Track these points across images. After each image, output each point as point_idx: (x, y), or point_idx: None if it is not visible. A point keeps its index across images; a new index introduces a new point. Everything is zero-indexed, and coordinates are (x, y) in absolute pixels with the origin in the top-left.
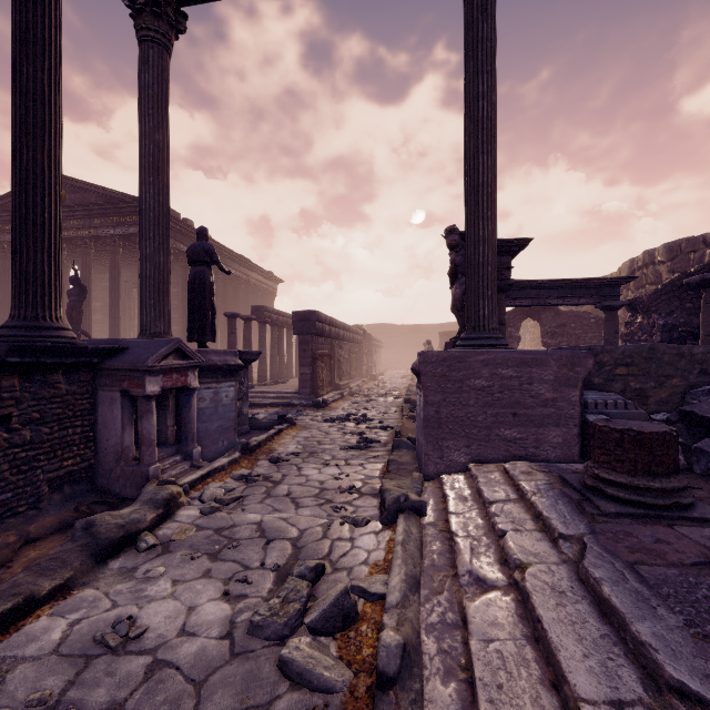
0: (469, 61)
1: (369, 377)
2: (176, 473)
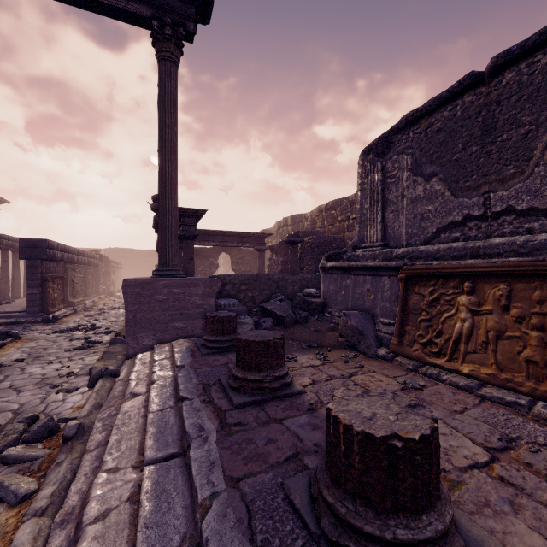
0: (160, 102)
1: (107, 294)
2: None
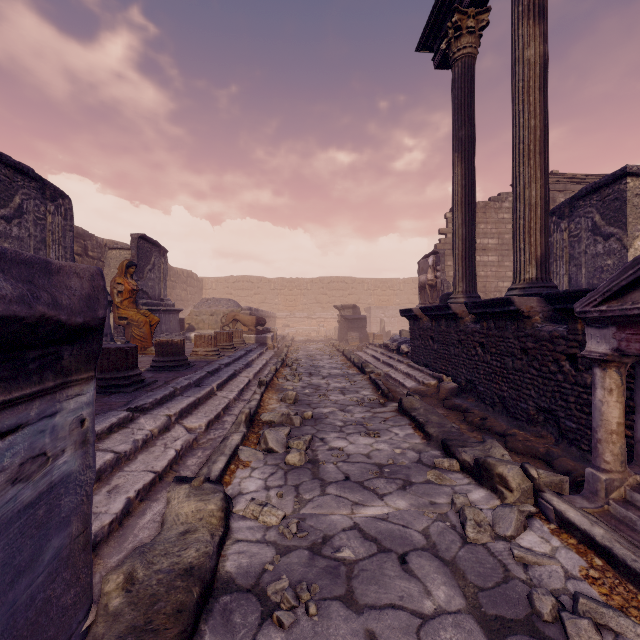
0: None
1: None
2: None
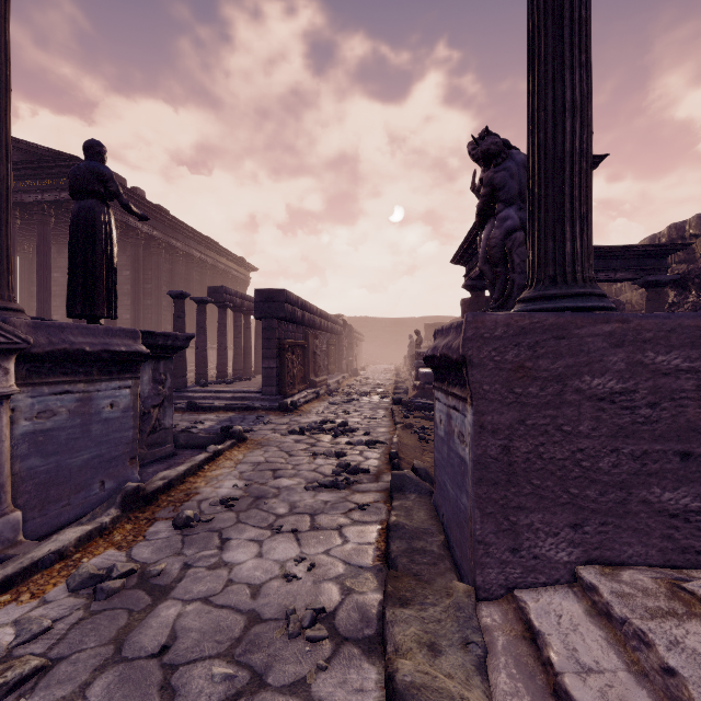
0: None
1: (350, 372)
2: None
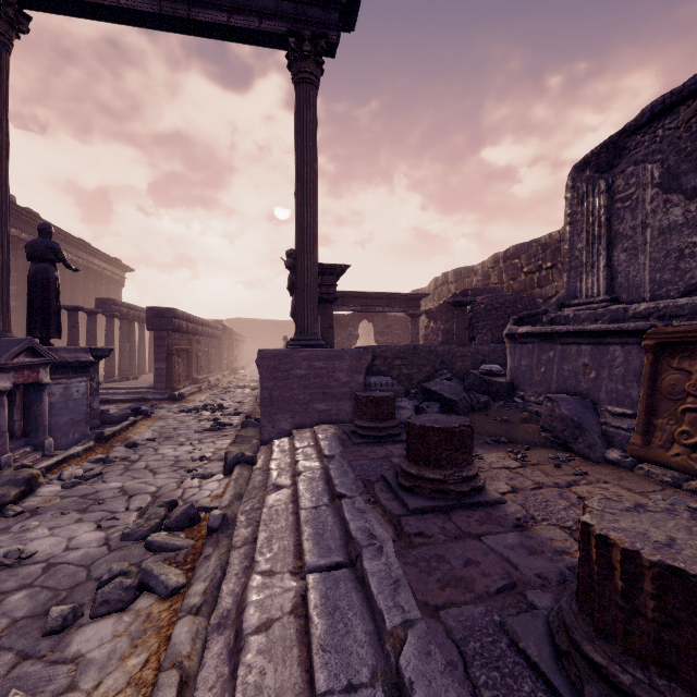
0: (298, 135)
1: (230, 371)
2: (28, 462)
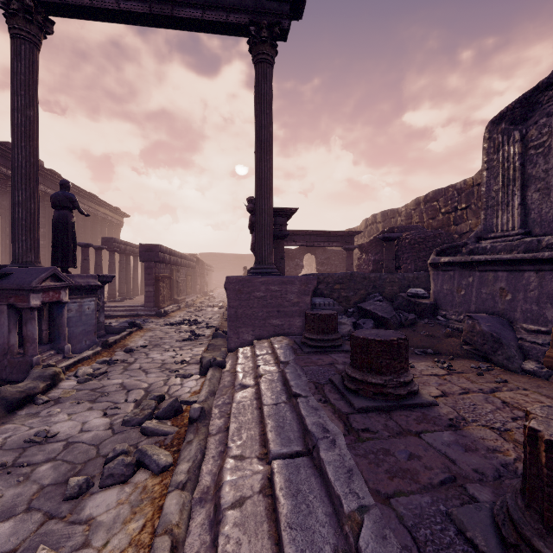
0: (257, 105)
1: (202, 294)
2: (53, 362)
